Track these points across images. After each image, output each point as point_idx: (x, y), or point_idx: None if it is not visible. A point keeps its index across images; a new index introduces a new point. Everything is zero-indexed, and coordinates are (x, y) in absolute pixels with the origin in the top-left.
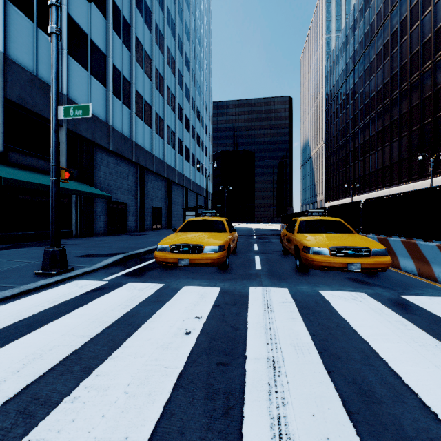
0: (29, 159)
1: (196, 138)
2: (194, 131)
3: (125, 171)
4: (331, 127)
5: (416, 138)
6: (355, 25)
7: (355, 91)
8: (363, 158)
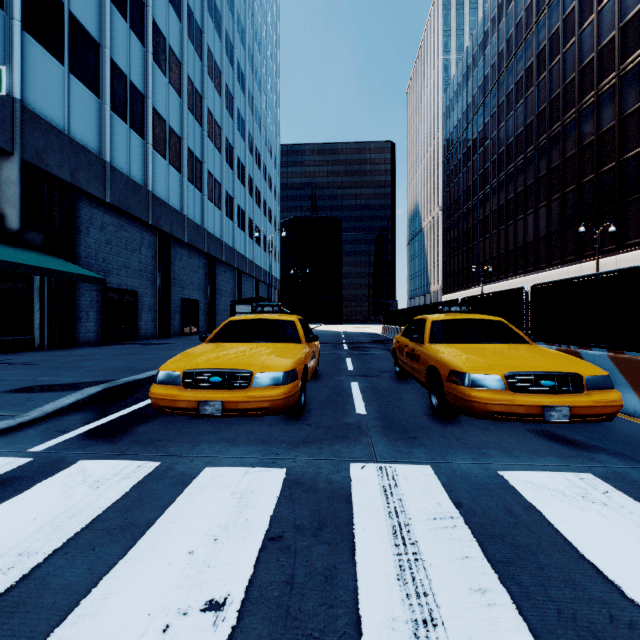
0: None
1: (254, 195)
2: (252, 185)
3: (134, 239)
4: (451, 187)
5: (572, 203)
6: (486, 41)
7: (486, 136)
8: (497, 230)
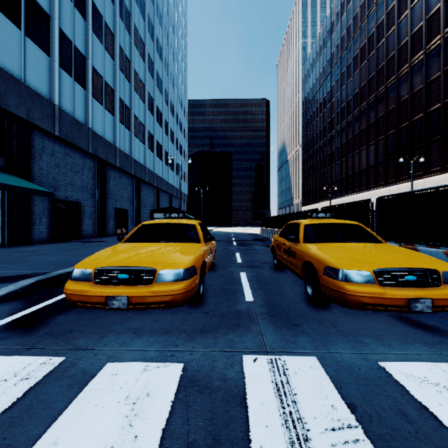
0: None
1: (169, 134)
2: (167, 127)
3: (78, 164)
4: (308, 131)
5: (392, 142)
6: (332, 29)
7: (332, 95)
8: (340, 161)
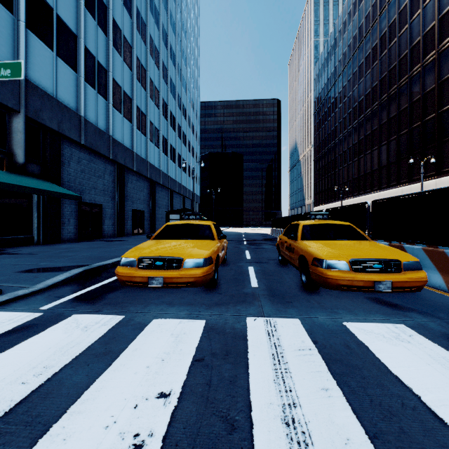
0: None
1: (182, 138)
2: (180, 130)
3: (100, 169)
4: (319, 131)
5: (405, 142)
6: (344, 28)
7: (344, 95)
8: (352, 161)
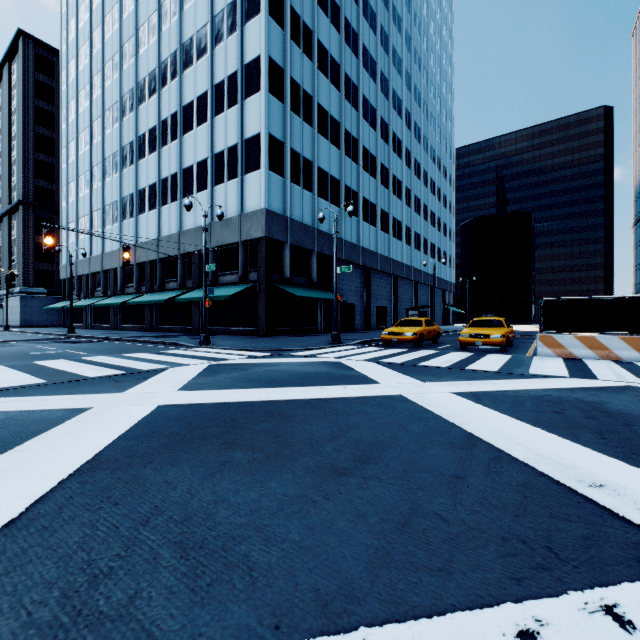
0: (298, 279)
1: (429, 219)
2: (427, 211)
3: (353, 275)
4: None
5: None
6: None
7: None
8: None
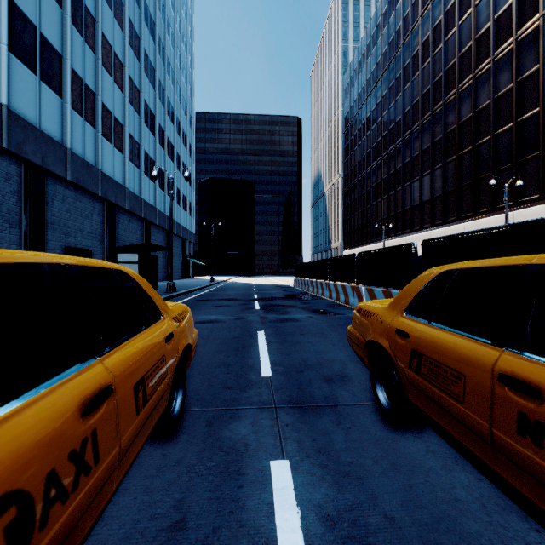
0: None
1: (166, 147)
2: (164, 136)
3: None
4: (351, 154)
5: (468, 164)
6: (384, 21)
7: (384, 107)
8: (394, 191)
